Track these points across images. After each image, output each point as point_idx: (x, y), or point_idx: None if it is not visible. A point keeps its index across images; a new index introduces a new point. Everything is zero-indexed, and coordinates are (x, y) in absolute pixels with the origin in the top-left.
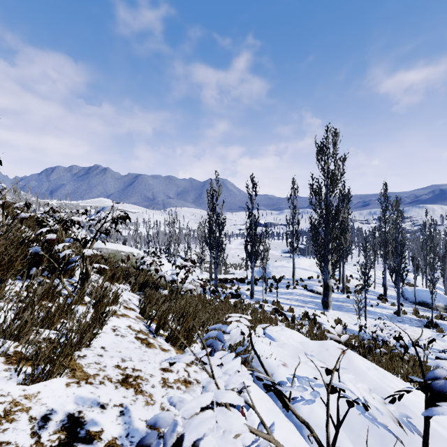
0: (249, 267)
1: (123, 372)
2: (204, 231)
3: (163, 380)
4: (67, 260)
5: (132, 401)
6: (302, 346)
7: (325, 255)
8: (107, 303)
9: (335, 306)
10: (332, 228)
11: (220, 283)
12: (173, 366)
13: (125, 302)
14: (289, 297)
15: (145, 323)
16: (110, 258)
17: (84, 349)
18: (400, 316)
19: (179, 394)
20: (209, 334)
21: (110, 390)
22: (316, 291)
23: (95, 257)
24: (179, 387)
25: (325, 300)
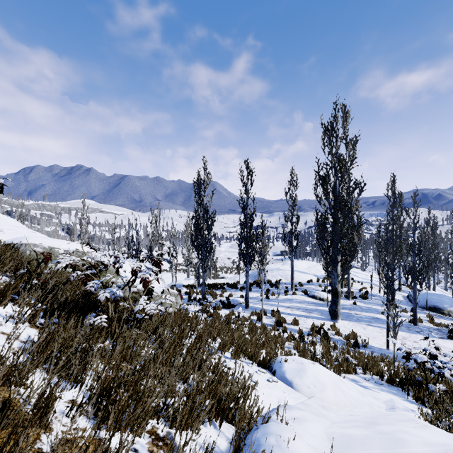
0: (240, 271)
1: None
2: (190, 230)
3: None
4: None
5: None
6: None
7: (334, 255)
8: None
9: (343, 315)
10: (343, 222)
11: (209, 289)
12: None
13: None
14: (289, 305)
15: None
16: (24, 259)
17: None
18: (417, 324)
19: None
20: None
21: None
22: (318, 297)
23: None
24: None
25: (334, 309)
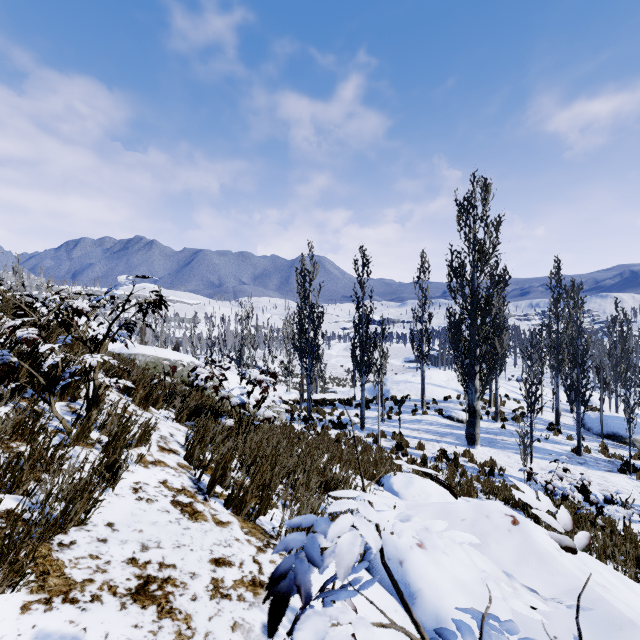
0: (358, 383)
1: (140, 572)
2: (292, 330)
3: (214, 583)
4: (66, 373)
5: (150, 635)
6: (447, 511)
7: (471, 365)
8: (124, 445)
9: (485, 441)
10: (482, 324)
11: (315, 406)
12: (234, 553)
13: (163, 439)
14: (417, 427)
15: (192, 476)
16: (146, 370)
17: (74, 529)
18: (581, 454)
19: (240, 612)
20: (287, 541)
21: (109, 612)
22: (456, 418)
23: (121, 367)
24: (242, 597)
25: (471, 432)
